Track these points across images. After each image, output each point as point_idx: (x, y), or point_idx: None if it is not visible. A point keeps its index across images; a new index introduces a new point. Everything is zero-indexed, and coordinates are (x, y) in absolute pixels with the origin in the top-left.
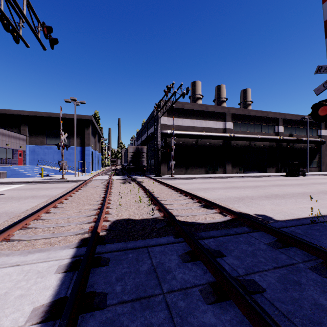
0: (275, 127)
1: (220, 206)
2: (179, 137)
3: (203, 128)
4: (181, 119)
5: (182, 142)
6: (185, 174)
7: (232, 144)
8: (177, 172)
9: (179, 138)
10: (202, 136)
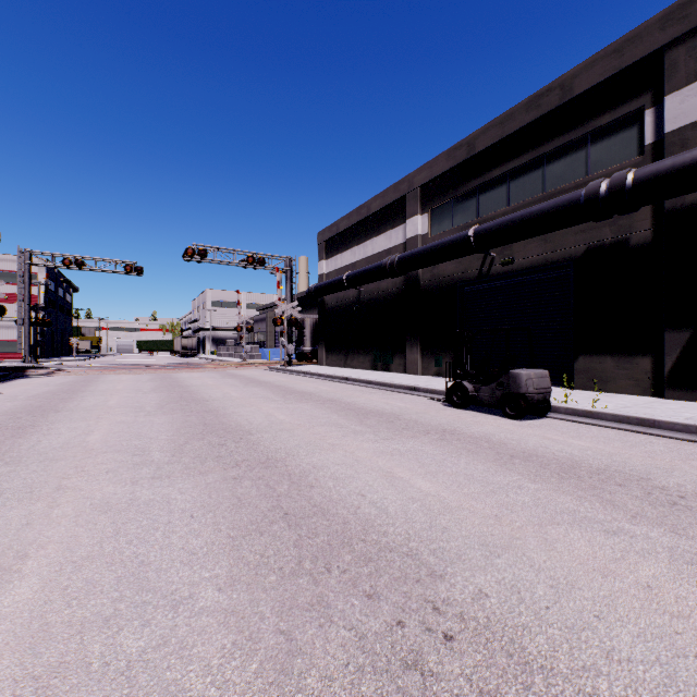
0: (644, 121)
1: (48, 369)
2: (321, 295)
3: (369, 259)
4: (340, 256)
5: (342, 301)
6: (345, 367)
7: (427, 281)
8: (336, 362)
9: (338, 295)
10: (341, 284)
